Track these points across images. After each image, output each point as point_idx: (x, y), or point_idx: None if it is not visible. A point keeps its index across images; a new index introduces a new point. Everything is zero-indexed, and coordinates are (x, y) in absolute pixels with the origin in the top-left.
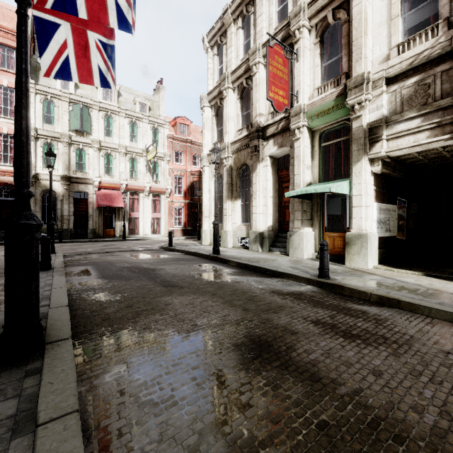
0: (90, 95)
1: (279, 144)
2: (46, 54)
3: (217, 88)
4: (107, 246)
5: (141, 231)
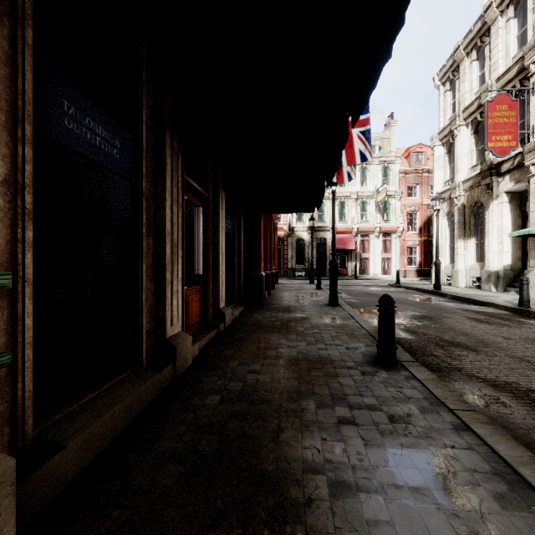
0: None
1: (516, 179)
2: None
3: (448, 127)
4: (344, 282)
5: (371, 271)
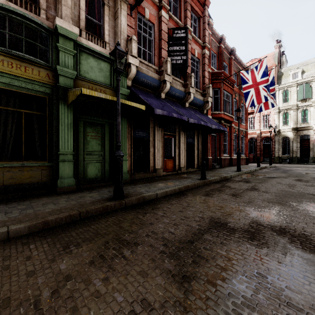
0: (313, 73)
1: None
2: (255, 108)
3: None
4: (307, 166)
5: None
